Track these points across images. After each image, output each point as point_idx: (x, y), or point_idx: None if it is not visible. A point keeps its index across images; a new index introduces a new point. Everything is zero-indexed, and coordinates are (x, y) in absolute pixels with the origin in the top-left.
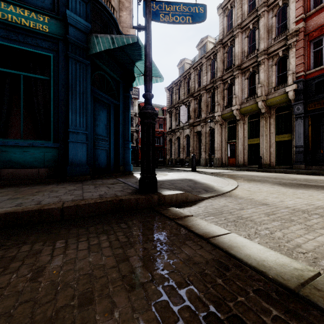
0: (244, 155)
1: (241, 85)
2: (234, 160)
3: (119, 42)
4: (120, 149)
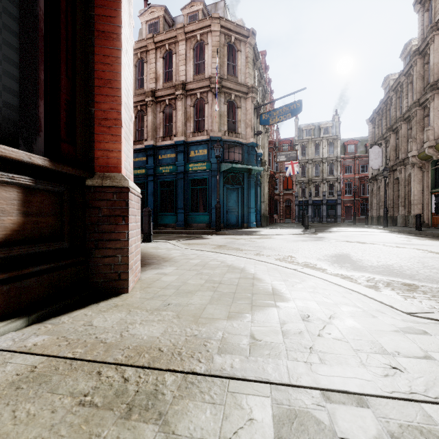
0: None
1: None
2: (438, 219)
3: (227, 167)
4: (244, 213)
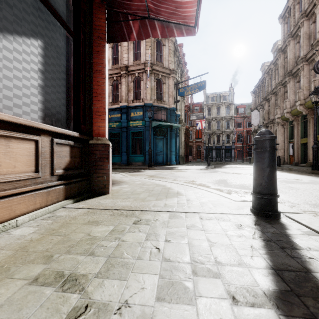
0: (298, 154)
1: (293, 88)
2: (293, 159)
3: (156, 124)
4: (168, 155)
